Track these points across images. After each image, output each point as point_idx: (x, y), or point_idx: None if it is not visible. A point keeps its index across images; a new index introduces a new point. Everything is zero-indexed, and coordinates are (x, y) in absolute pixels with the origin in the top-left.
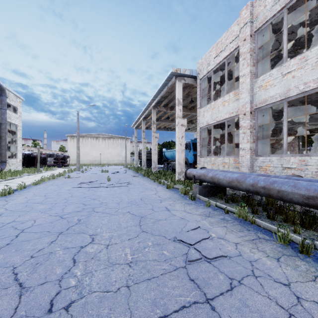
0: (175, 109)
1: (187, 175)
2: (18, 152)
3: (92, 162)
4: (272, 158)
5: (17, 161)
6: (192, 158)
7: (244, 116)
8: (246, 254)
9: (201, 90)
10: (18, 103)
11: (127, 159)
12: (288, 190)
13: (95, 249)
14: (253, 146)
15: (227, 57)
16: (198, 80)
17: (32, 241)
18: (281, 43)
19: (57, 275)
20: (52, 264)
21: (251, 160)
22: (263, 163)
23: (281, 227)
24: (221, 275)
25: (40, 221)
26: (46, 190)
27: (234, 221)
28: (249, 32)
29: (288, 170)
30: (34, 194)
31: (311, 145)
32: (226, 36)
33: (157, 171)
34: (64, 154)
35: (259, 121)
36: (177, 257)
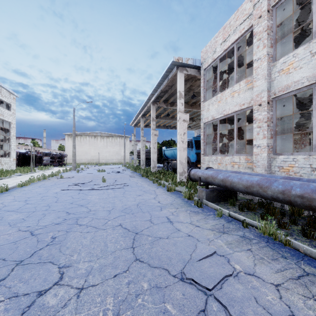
0: (175, 105)
1: (191, 176)
2: (12, 150)
3: (90, 161)
4: (296, 156)
5: (10, 160)
6: (194, 157)
7: (259, 107)
8: (301, 313)
9: (205, 82)
10: (11, 100)
11: (126, 158)
12: None
13: (59, 298)
14: (271, 142)
15: (237, 41)
16: (201, 71)
17: None
18: (300, 24)
19: None
20: None
21: (268, 159)
22: (284, 163)
23: None
24: None
25: (1, 241)
26: (31, 193)
27: (260, 241)
28: (266, 7)
29: None
30: (14, 198)
31: None
32: (236, 16)
33: (156, 171)
34: (61, 153)
35: (277, 113)
36: None
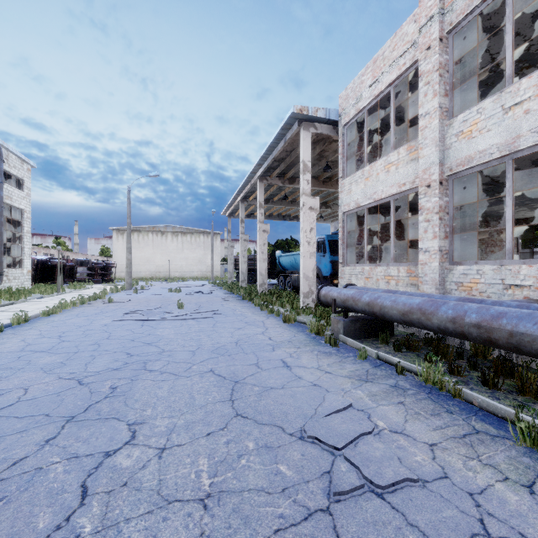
0: (297, 181)
1: (321, 299)
2: (25, 257)
3: (154, 275)
4: (482, 267)
5: (22, 272)
6: (328, 268)
7: (427, 189)
8: (457, 474)
9: (345, 146)
10: (24, 172)
11: (215, 270)
12: (533, 331)
13: (135, 459)
14: (445, 245)
15: (395, 83)
16: (339, 128)
17: (6, 438)
18: (494, 57)
19: (37, 534)
20: (34, 502)
21: (441, 271)
22: (465, 277)
23: (515, 405)
24: (413, 535)
25: (37, 392)
26: (65, 326)
27: (418, 392)
28: (438, 33)
29: (516, 290)
30: (41, 333)
31: (533, 245)
32: (393, 44)
33: (266, 291)
34: (107, 261)
35: (455, 199)
36: (310, 481)
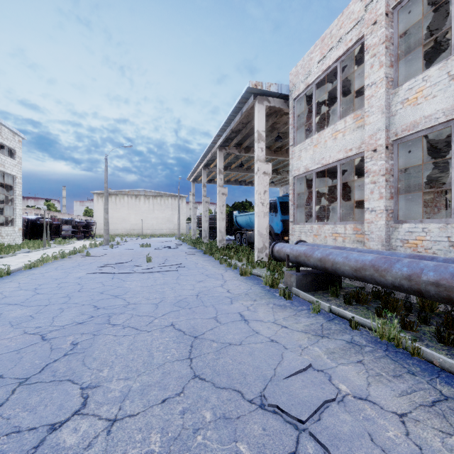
0: (252, 150)
1: (275, 254)
2: (17, 216)
3: (129, 232)
4: (428, 225)
5: (14, 230)
6: (280, 226)
7: (373, 154)
8: None
9: (295, 117)
10: (16, 143)
11: (181, 228)
12: None
13: (81, 435)
14: (390, 205)
15: (341, 58)
16: (290, 101)
17: None
18: (433, 33)
19: None
20: None
21: (387, 228)
22: (410, 235)
23: None
24: None
25: None
26: (43, 278)
27: (375, 349)
28: (384, 8)
29: None
30: (19, 285)
31: None
32: (340, 22)
33: (225, 246)
34: (88, 220)
35: (399, 162)
36: None
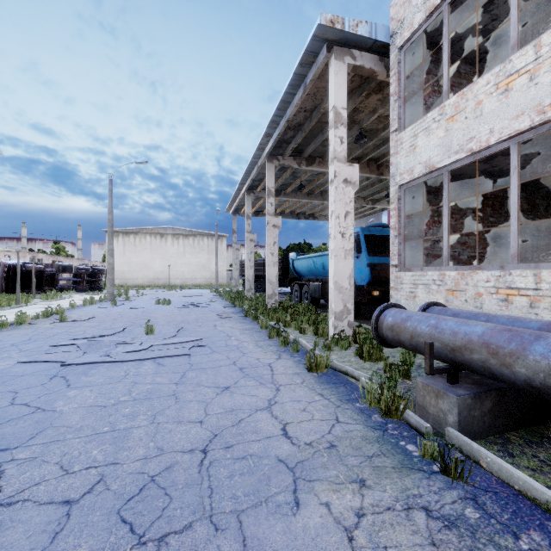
0: (317, 162)
1: (384, 333)
2: None
3: (153, 282)
4: None
5: None
6: (365, 274)
7: None
8: None
9: (402, 80)
10: None
11: (220, 276)
12: None
13: None
14: None
15: None
16: (391, 54)
17: None
18: None
19: None
20: None
21: None
22: None
23: None
24: None
25: None
26: None
27: None
28: None
29: None
30: None
31: None
32: None
33: (277, 303)
34: (95, 267)
35: None
36: None
